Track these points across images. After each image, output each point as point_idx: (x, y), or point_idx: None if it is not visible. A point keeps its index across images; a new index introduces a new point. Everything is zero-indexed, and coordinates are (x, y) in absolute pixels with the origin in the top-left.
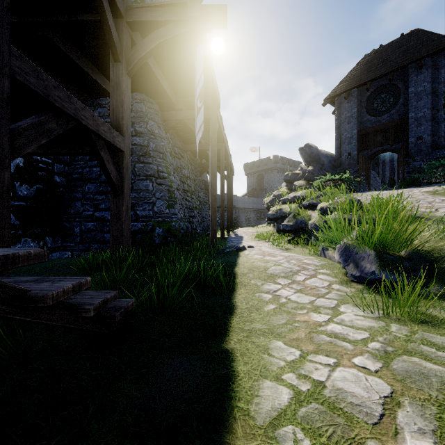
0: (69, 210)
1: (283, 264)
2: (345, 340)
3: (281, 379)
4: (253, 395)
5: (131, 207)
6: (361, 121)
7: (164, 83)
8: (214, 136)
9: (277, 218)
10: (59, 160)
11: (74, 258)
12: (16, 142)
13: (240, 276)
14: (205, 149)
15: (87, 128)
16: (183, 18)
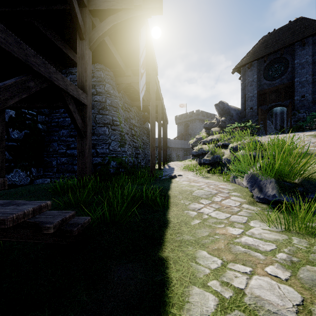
0: (49, 148)
1: (204, 188)
2: (257, 251)
3: (207, 286)
4: (184, 302)
5: (93, 146)
6: (260, 84)
7: (117, 56)
8: (153, 95)
9: (199, 155)
10: (41, 112)
11: (51, 183)
12: (2, 96)
13: (173, 197)
14: (147, 104)
15: (59, 87)
16: (130, 7)
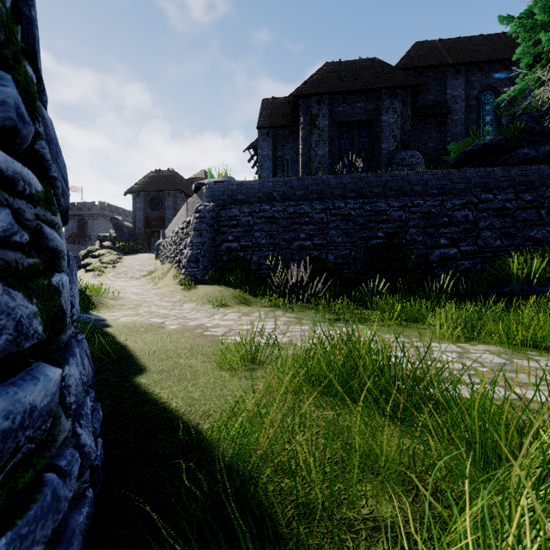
0: None
1: None
2: None
3: None
4: None
5: None
6: (146, 211)
7: None
8: None
9: (86, 266)
10: None
11: None
12: None
13: None
14: None
15: None
16: None
